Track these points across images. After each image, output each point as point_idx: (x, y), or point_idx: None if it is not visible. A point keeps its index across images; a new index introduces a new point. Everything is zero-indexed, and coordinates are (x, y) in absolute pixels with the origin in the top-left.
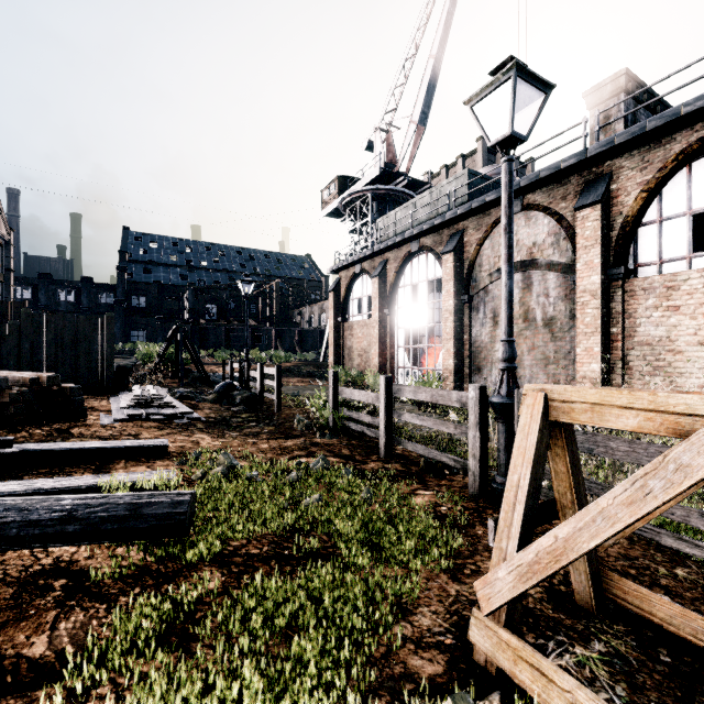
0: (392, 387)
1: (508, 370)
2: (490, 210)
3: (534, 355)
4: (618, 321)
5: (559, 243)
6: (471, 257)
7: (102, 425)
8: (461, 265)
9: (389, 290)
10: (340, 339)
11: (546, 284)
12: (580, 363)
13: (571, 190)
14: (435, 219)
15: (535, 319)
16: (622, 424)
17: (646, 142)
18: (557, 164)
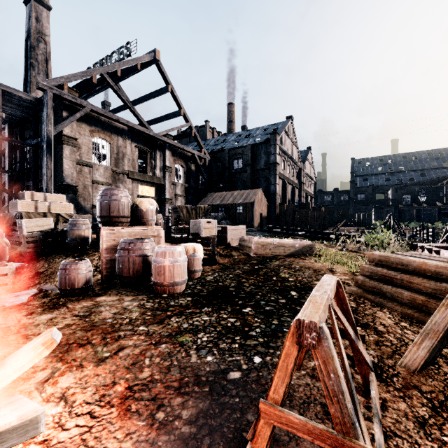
0: None
1: None
2: None
3: None
4: None
5: None
6: None
7: None
8: None
9: None
10: None
11: None
12: None
13: None
14: None
15: None
16: None
17: None
18: None
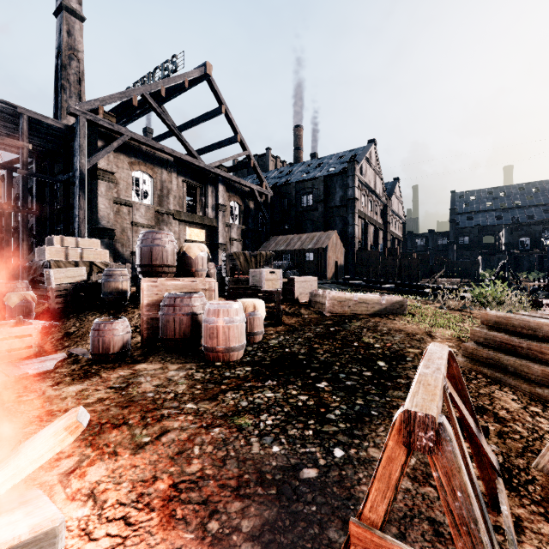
0: None
1: None
2: None
3: None
4: None
5: None
6: None
7: None
8: None
9: None
10: None
11: None
12: None
13: None
14: None
15: None
16: None
17: None
18: None
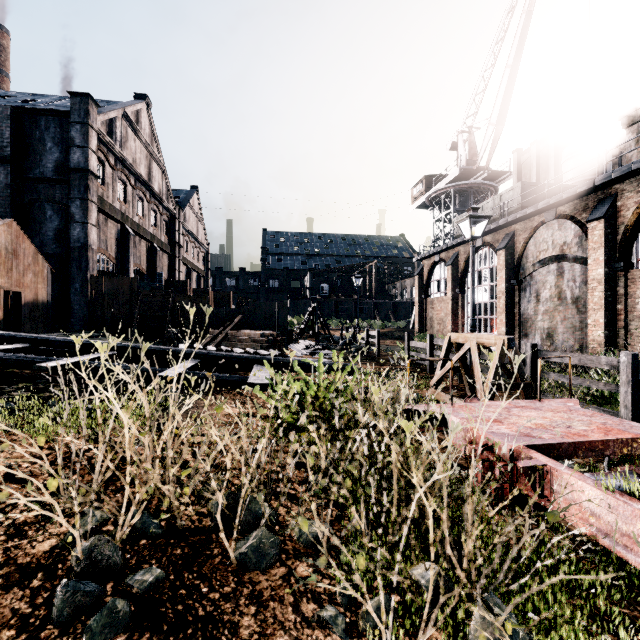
0: (433, 340)
1: (472, 331)
2: (533, 217)
3: (565, 325)
4: (621, 301)
5: (581, 243)
6: (519, 252)
7: (297, 356)
8: (512, 258)
9: (460, 275)
10: (423, 311)
11: (573, 272)
12: (590, 330)
13: (589, 205)
14: (491, 224)
15: (565, 298)
16: (460, 341)
17: (638, 174)
18: (574, 189)
